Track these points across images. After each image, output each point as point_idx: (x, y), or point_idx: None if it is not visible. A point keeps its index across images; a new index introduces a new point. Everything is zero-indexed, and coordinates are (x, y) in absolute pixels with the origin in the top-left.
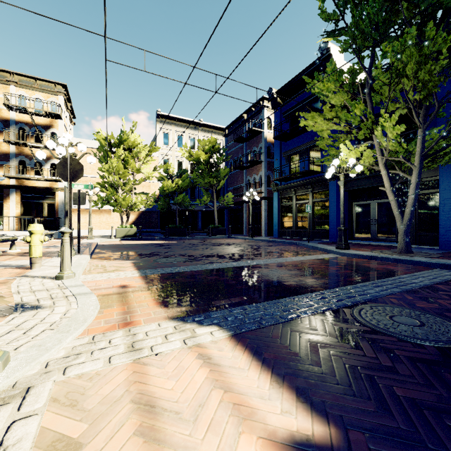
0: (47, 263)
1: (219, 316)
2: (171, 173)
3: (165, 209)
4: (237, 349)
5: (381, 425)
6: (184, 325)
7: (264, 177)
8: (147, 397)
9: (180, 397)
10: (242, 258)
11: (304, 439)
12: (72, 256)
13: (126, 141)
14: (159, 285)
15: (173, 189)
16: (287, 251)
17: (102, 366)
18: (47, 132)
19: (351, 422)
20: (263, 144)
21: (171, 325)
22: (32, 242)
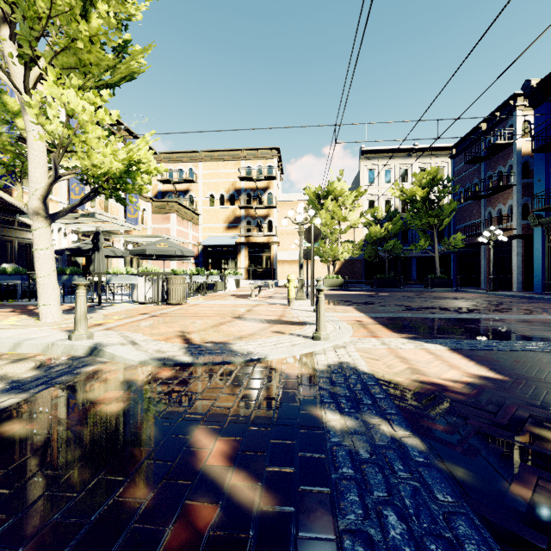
0: (295, 303)
1: (441, 341)
2: (379, 216)
3: (373, 258)
4: (454, 354)
5: (540, 383)
6: (414, 341)
7: (516, 207)
8: (401, 357)
9: (418, 359)
10: (471, 312)
11: (486, 376)
12: (305, 300)
13: (333, 191)
14: (386, 322)
15: (381, 235)
16: (546, 310)
17: (372, 346)
18: (265, 194)
19: (520, 379)
20: (515, 161)
21: (405, 340)
22: (289, 287)
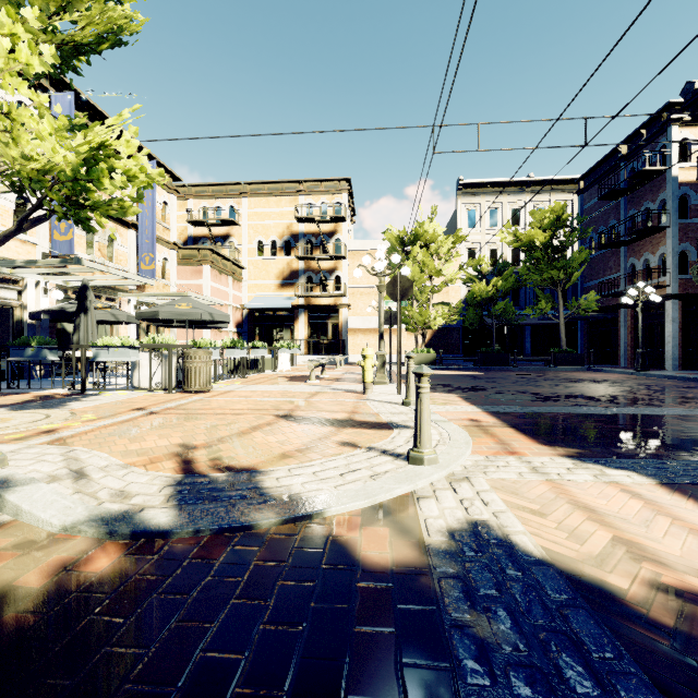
0: (373, 390)
1: (631, 464)
2: (484, 270)
3: (476, 325)
4: (676, 495)
5: None
6: (584, 464)
7: (671, 256)
8: (582, 504)
9: (619, 511)
10: (635, 403)
11: None
12: (387, 384)
13: (423, 235)
14: (518, 423)
15: (488, 294)
16: None
17: (517, 477)
18: (331, 240)
19: None
20: (670, 194)
21: (567, 462)
22: (365, 367)
